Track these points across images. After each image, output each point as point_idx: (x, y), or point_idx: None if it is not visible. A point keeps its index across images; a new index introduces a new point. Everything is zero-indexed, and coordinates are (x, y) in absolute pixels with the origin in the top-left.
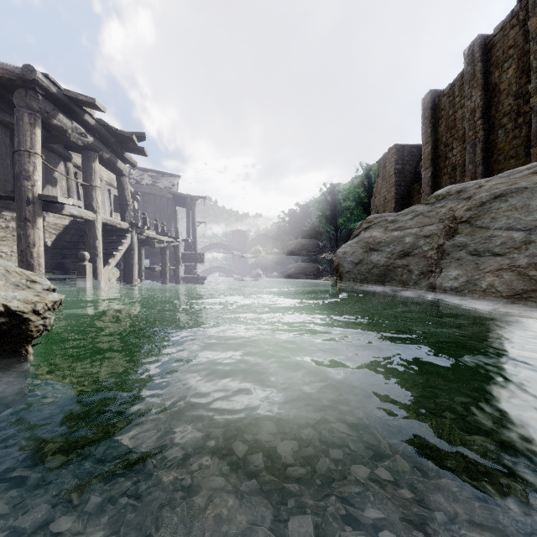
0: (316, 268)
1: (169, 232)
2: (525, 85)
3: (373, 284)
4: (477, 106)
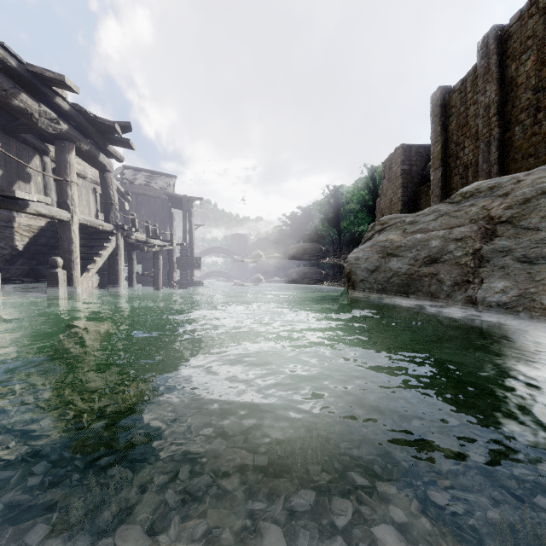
0: (320, 273)
1: (164, 235)
2: (545, 77)
3: (394, 295)
4: (491, 102)
